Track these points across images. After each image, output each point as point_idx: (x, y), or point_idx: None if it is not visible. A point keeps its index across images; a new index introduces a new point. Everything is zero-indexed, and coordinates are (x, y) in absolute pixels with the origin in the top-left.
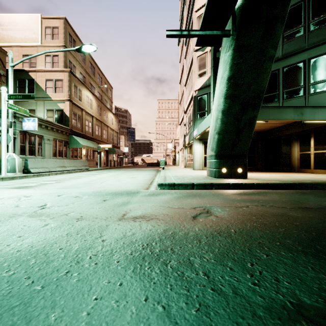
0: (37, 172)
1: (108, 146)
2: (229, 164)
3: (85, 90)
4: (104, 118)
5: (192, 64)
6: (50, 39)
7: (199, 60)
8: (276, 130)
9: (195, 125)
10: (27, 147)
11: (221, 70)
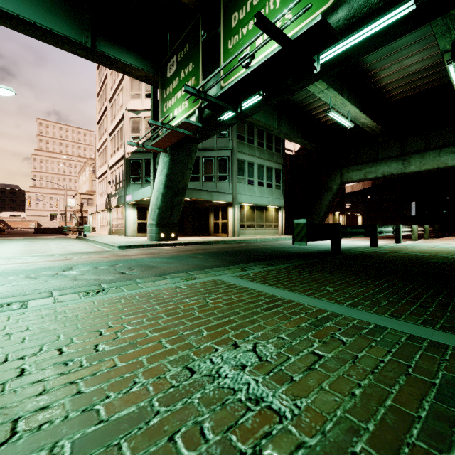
0: None
1: None
2: (166, 231)
3: None
4: None
5: (123, 120)
6: None
7: (132, 122)
8: (200, 201)
9: (128, 189)
10: None
11: (161, 165)
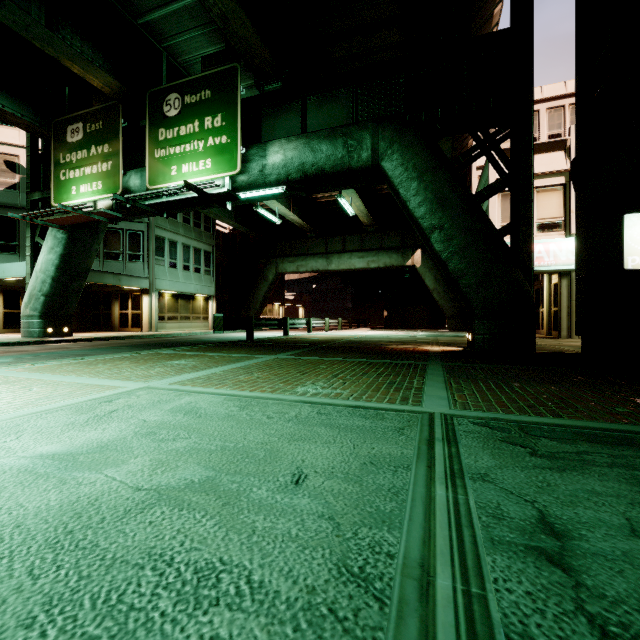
0: None
1: None
2: (56, 324)
3: None
4: None
5: None
6: None
7: None
8: (97, 284)
9: None
10: None
11: (51, 241)
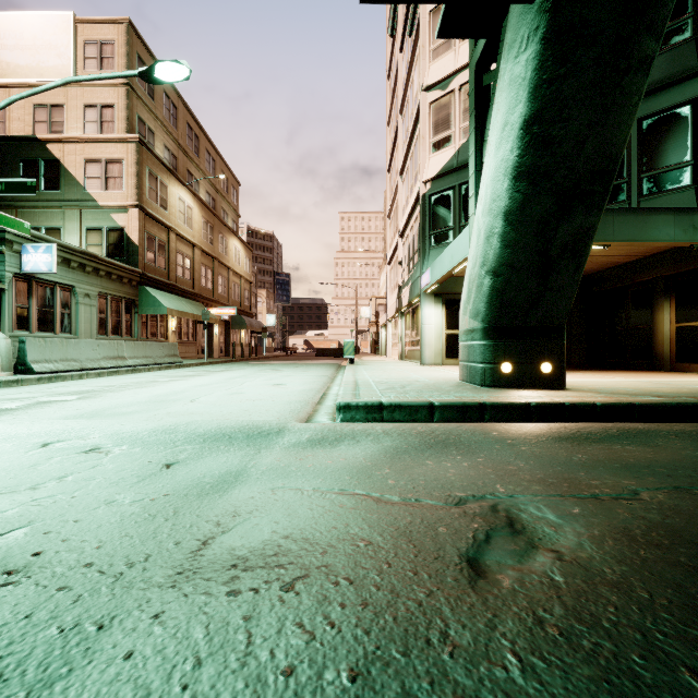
0: (50, 372)
1: (229, 311)
2: (521, 351)
3: (177, 185)
4: (219, 251)
5: (418, 123)
6: (96, 70)
7: (434, 112)
8: (617, 271)
9: (426, 262)
10: (33, 313)
11: (502, 106)
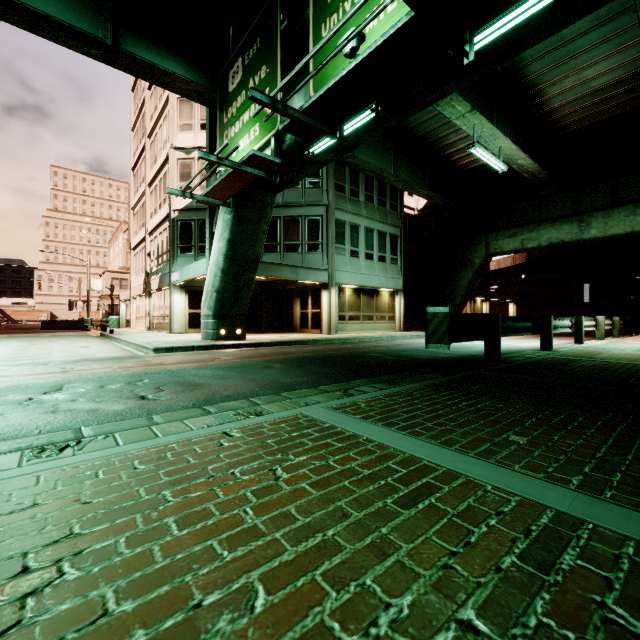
0: None
1: None
2: (229, 325)
3: None
4: None
5: (168, 164)
6: None
7: (181, 166)
8: (281, 282)
9: (175, 264)
10: None
11: (221, 226)
